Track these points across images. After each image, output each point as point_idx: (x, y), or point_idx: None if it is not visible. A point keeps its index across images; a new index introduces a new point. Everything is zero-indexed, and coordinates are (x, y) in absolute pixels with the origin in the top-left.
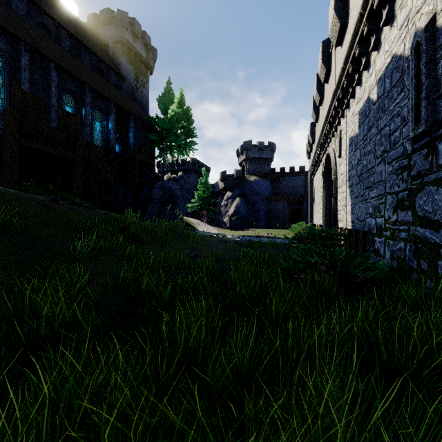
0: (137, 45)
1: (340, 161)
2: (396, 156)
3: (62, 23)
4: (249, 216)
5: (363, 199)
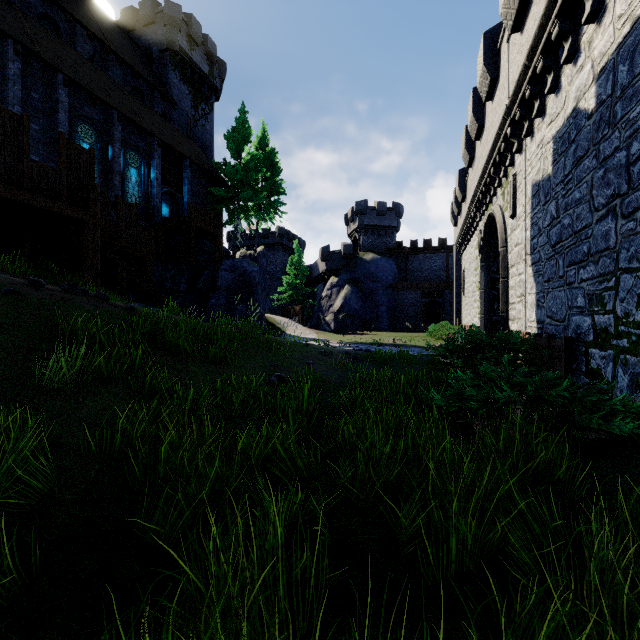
0: (195, 56)
1: (513, 224)
2: None
3: (78, 16)
4: (364, 313)
5: (564, 284)
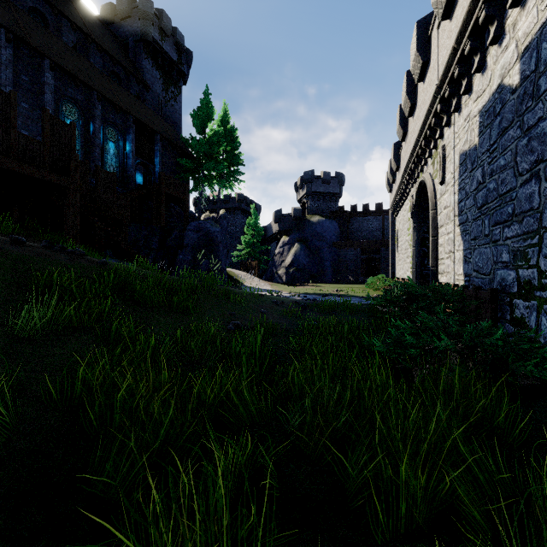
0: (165, 45)
1: (442, 189)
2: None
3: (64, 10)
4: (311, 267)
5: (489, 241)
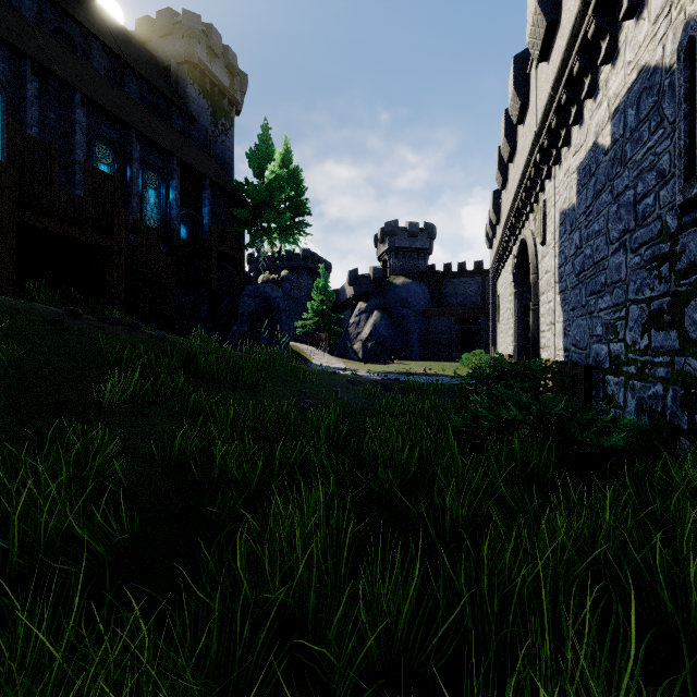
0: (215, 68)
1: (543, 250)
2: (647, 238)
3: (94, 30)
4: (394, 341)
5: (586, 313)
